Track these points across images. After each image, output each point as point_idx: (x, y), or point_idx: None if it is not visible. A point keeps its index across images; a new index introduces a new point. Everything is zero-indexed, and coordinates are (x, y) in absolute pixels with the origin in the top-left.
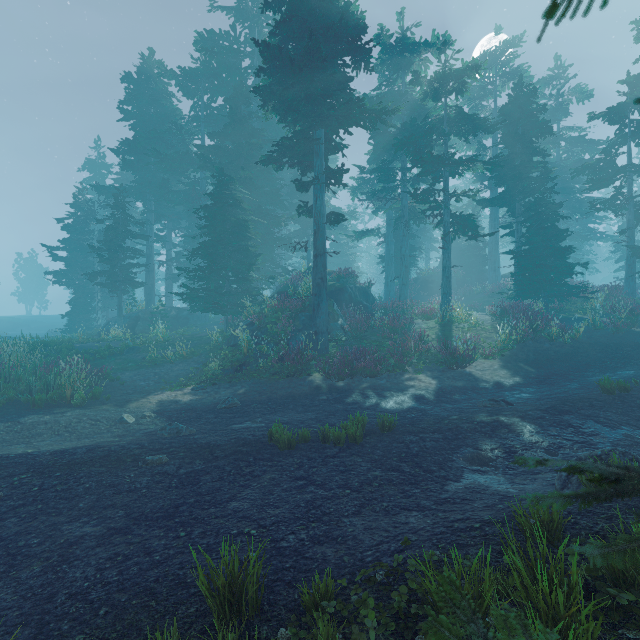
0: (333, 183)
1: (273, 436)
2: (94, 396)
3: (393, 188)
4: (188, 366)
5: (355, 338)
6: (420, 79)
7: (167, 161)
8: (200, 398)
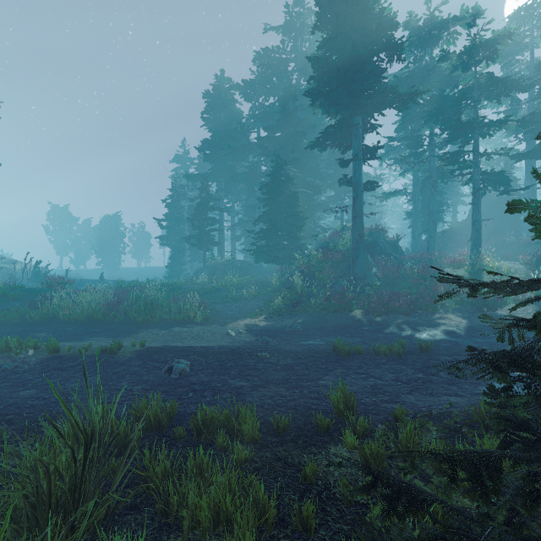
0: (369, 158)
1: (335, 348)
2: (205, 318)
3: (421, 152)
4: (257, 302)
5: (387, 284)
6: (449, 55)
7: (235, 152)
8: (272, 324)
